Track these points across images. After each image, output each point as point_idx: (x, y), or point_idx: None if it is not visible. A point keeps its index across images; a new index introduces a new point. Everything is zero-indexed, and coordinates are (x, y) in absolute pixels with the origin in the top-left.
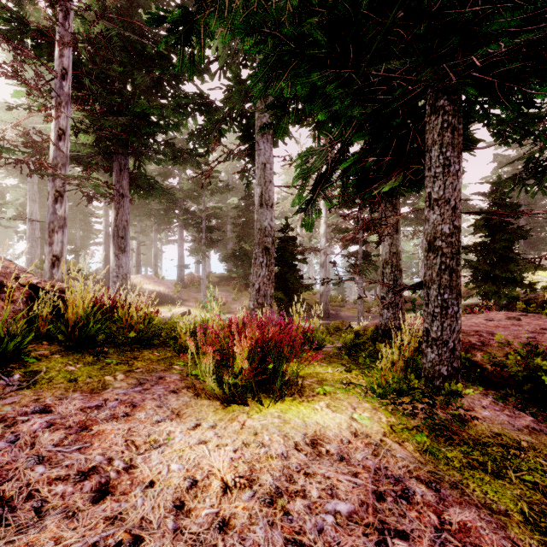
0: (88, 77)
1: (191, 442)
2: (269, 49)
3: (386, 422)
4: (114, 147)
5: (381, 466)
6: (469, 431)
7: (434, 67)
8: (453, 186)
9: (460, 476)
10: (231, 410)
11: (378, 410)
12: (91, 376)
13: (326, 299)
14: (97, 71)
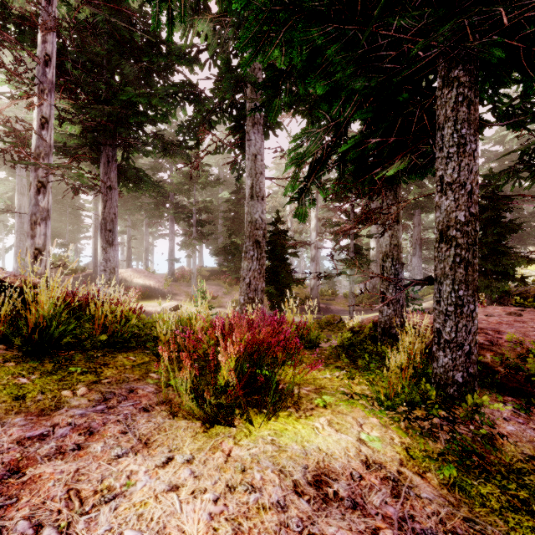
0: (74, 66)
1: (157, 489)
2: (261, 2)
3: (400, 444)
4: (101, 138)
5: (405, 515)
6: (497, 453)
7: (458, 20)
8: (469, 168)
9: (505, 525)
10: (214, 434)
11: (388, 428)
12: (45, 391)
13: (317, 293)
14: (83, 59)
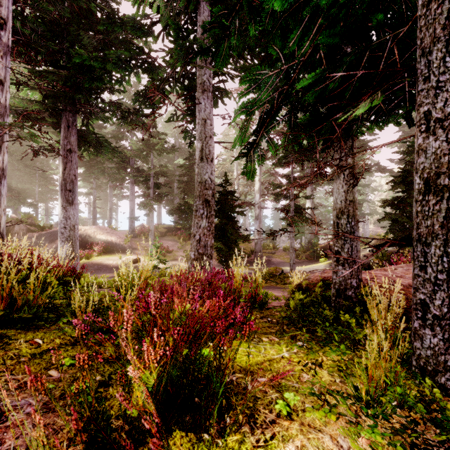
0: None
1: None
2: None
3: None
4: (60, 104)
5: None
6: None
7: None
8: None
9: None
10: None
11: None
12: None
13: (260, 247)
14: (41, 28)
